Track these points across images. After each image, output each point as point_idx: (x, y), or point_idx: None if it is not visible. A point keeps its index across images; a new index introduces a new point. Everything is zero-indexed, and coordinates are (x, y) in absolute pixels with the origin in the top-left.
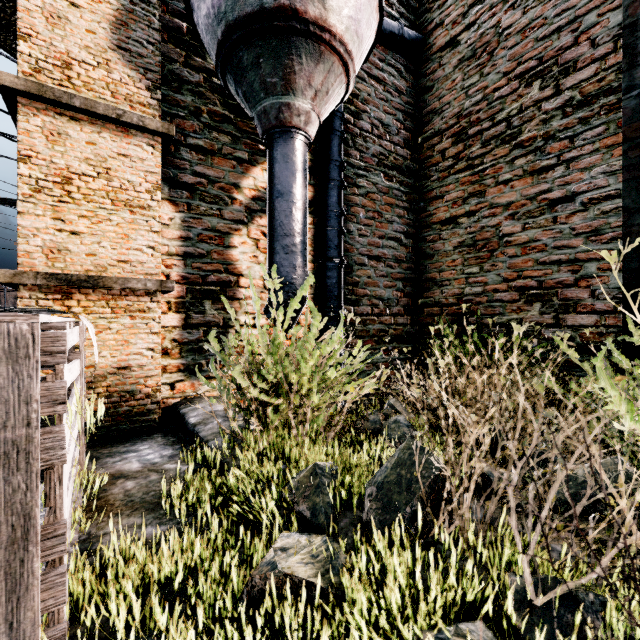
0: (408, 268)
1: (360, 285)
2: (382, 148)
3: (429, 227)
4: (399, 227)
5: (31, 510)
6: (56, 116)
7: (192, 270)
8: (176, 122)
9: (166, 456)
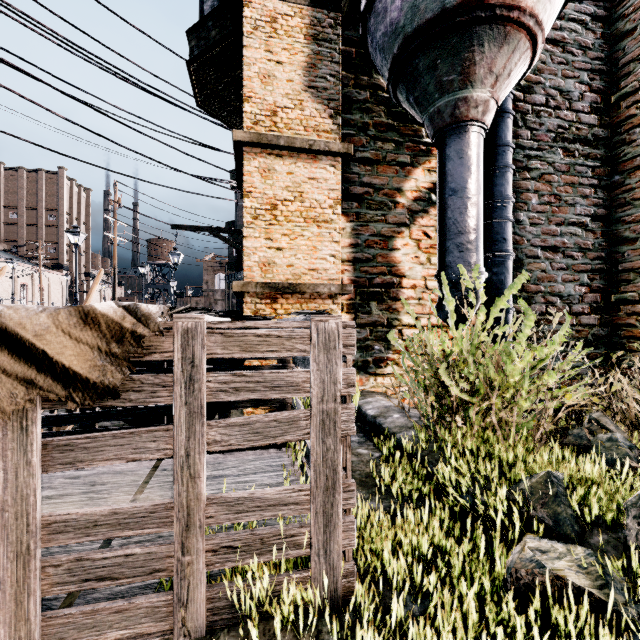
0: (596, 257)
1: (532, 280)
2: (560, 120)
3: (629, 204)
4: (583, 209)
5: (336, 467)
6: (267, 156)
7: (360, 274)
8: (347, 140)
9: (355, 442)
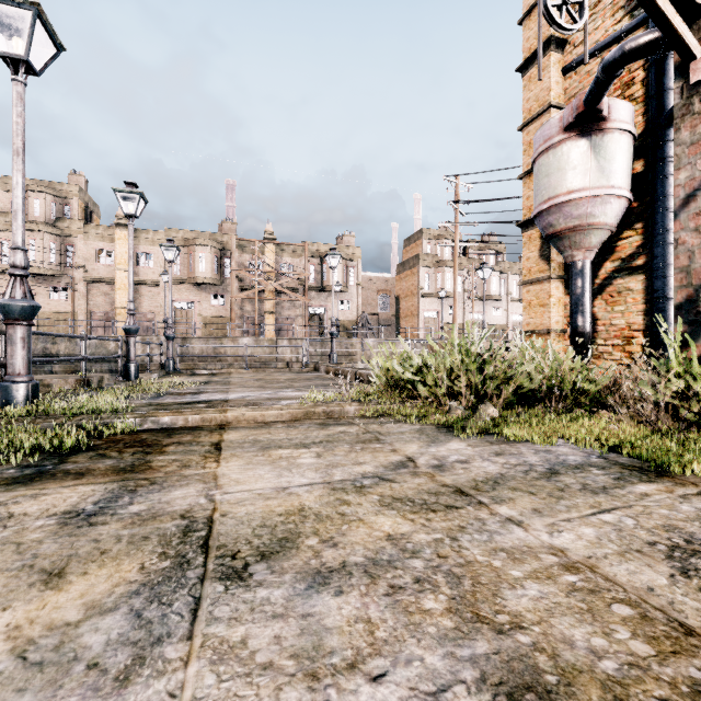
0: None
1: None
2: None
3: None
4: None
5: None
6: (528, 286)
7: None
8: None
9: None
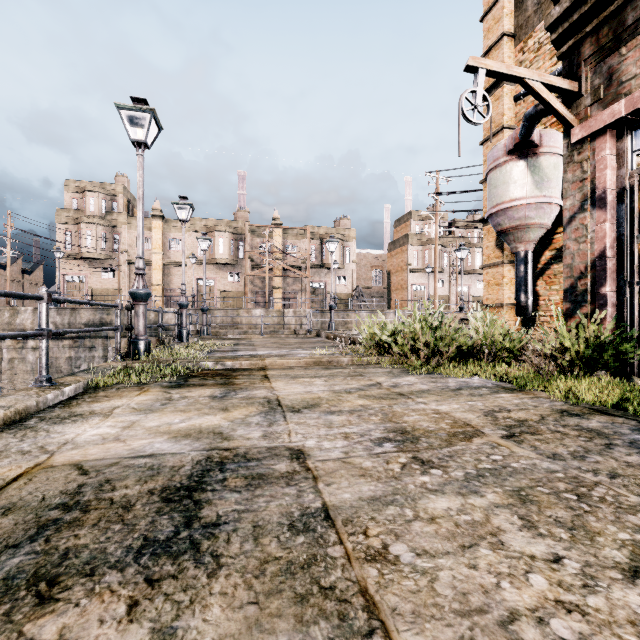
0: None
1: None
2: None
3: None
4: None
5: None
6: (487, 269)
7: None
8: None
9: None
